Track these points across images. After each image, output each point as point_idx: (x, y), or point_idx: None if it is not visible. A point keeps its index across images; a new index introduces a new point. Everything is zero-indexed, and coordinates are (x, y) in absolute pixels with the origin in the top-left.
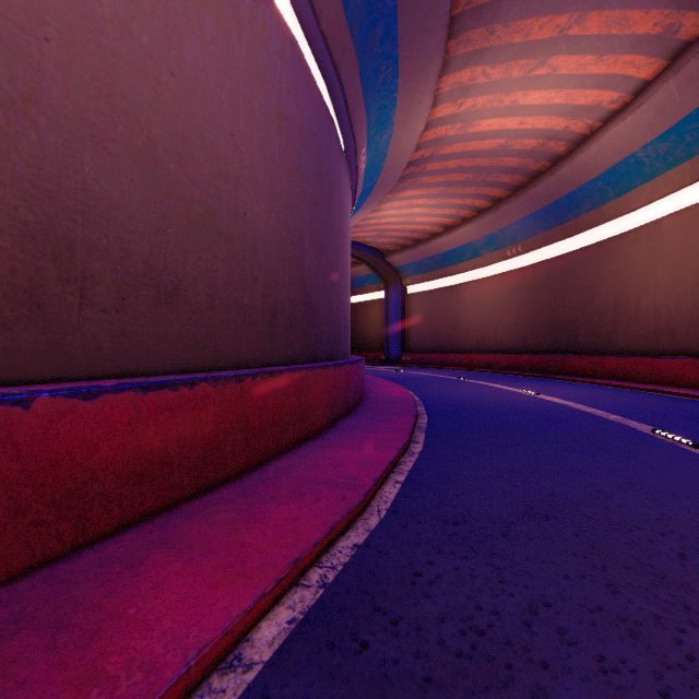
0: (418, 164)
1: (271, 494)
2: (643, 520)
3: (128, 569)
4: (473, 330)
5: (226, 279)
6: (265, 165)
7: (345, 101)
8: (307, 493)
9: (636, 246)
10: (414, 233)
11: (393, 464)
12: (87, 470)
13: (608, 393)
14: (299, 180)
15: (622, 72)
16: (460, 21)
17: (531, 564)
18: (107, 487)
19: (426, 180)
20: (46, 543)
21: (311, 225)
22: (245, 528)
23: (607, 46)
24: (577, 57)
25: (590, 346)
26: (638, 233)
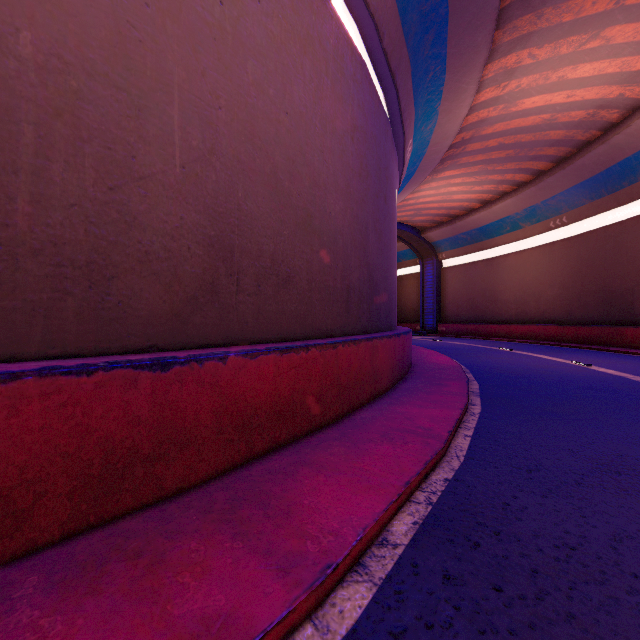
0: (458, 146)
1: (366, 436)
2: None
3: (288, 477)
4: (512, 301)
5: (318, 266)
6: (343, 171)
7: (398, 102)
8: (395, 438)
9: None
10: (451, 210)
11: (459, 421)
12: (252, 408)
13: None
14: (365, 179)
15: None
16: (507, 12)
17: (609, 507)
18: (262, 421)
19: (465, 160)
20: (233, 455)
21: (373, 215)
22: (357, 458)
23: None
24: (635, 24)
25: None
26: None
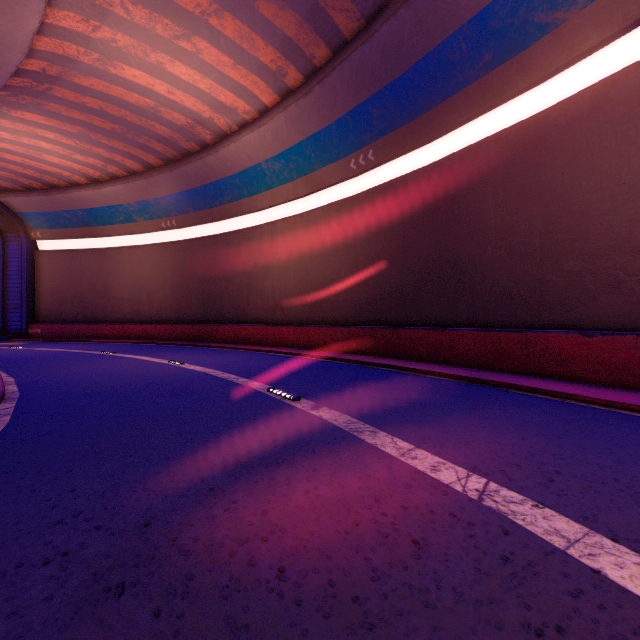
0: (40, 80)
1: None
2: (249, 522)
3: None
4: (127, 299)
5: None
6: None
7: None
8: None
9: (262, 238)
10: (45, 174)
11: None
12: None
13: (242, 357)
14: None
15: (251, 89)
16: None
17: None
18: None
19: (56, 109)
20: None
21: None
22: None
23: (241, 57)
24: (217, 51)
25: (231, 317)
26: (263, 228)
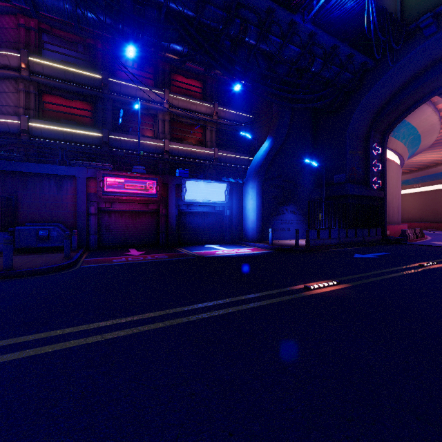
0: None
1: None
2: None
3: None
4: None
5: None
6: None
7: None
8: None
9: None
10: None
11: None
12: None
13: None
14: None
15: None
16: None
17: None
18: None
19: None
20: None
21: None
22: None
23: None
24: None
25: None
26: None
